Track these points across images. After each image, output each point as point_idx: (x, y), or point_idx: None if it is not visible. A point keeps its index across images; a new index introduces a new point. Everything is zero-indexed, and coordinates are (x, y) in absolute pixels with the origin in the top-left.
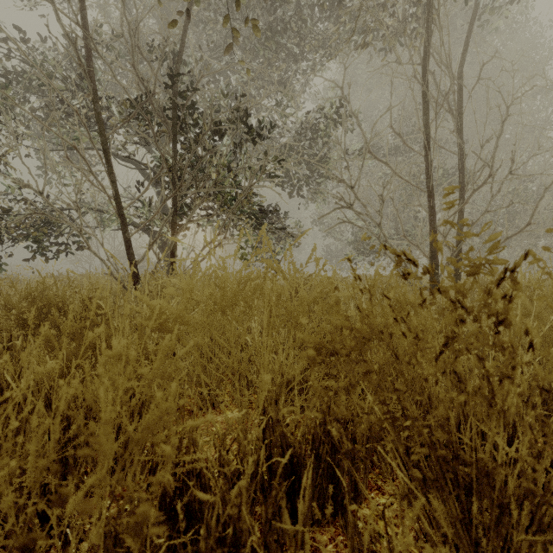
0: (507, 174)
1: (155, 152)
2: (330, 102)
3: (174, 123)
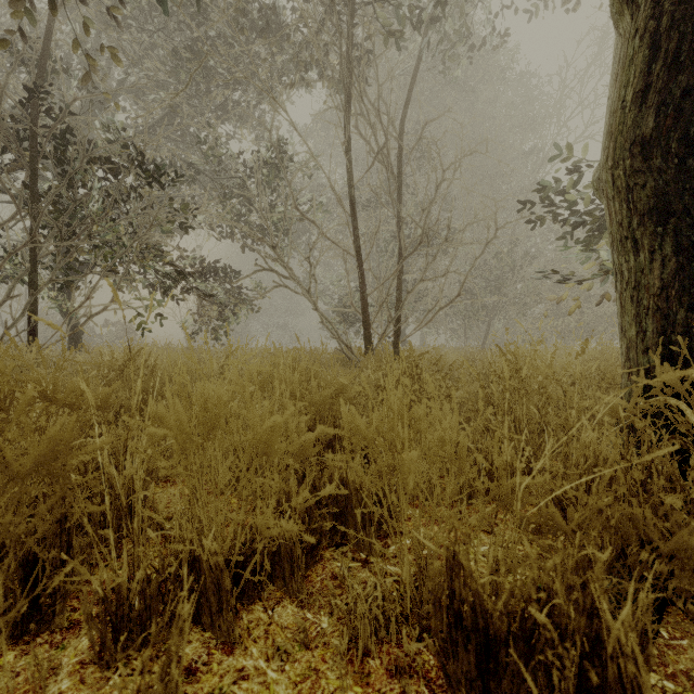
0: (443, 241)
1: (10, 190)
2: (266, 144)
3: (32, 155)
